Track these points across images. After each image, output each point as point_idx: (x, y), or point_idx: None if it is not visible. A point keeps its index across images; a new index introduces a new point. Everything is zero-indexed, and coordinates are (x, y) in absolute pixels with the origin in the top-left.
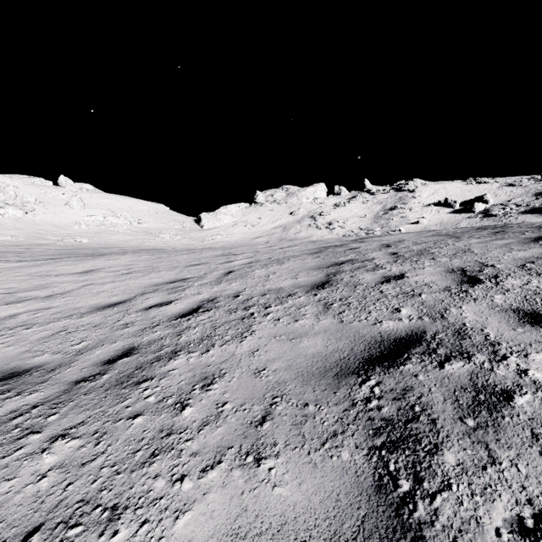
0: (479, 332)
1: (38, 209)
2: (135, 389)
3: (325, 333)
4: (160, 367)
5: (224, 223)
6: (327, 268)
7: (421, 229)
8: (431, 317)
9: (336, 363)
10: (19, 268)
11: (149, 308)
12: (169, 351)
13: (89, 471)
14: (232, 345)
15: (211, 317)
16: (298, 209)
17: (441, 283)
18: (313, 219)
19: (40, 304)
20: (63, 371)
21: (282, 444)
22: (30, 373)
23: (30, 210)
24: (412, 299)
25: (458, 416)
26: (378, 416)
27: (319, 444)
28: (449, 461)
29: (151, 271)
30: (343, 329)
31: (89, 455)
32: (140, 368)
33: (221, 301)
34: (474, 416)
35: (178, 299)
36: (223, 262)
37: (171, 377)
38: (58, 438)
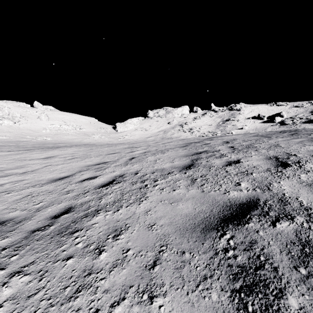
0: (295, 200)
1: (22, 121)
2: (70, 238)
3: (193, 199)
4: (87, 221)
5: (130, 128)
6: (191, 155)
7: (244, 132)
8: (261, 189)
9: (202, 221)
10: (8, 155)
11: (83, 181)
12: (93, 210)
13: (32, 303)
14: (133, 207)
15: (120, 187)
16: (172, 120)
17: (264, 166)
18: (181, 126)
19: (18, 177)
20: (26, 223)
21: (168, 284)
22: (5, 224)
23: (17, 121)
24: (247, 176)
25: (293, 265)
26: (235, 263)
27: (194, 285)
28: (293, 304)
29: (85, 157)
30: (204, 197)
31: (34, 289)
32: (74, 222)
33: (127, 177)
34: (305, 265)
35: (101, 175)
36: (128, 152)
37: (93, 229)
38: (15, 274)
